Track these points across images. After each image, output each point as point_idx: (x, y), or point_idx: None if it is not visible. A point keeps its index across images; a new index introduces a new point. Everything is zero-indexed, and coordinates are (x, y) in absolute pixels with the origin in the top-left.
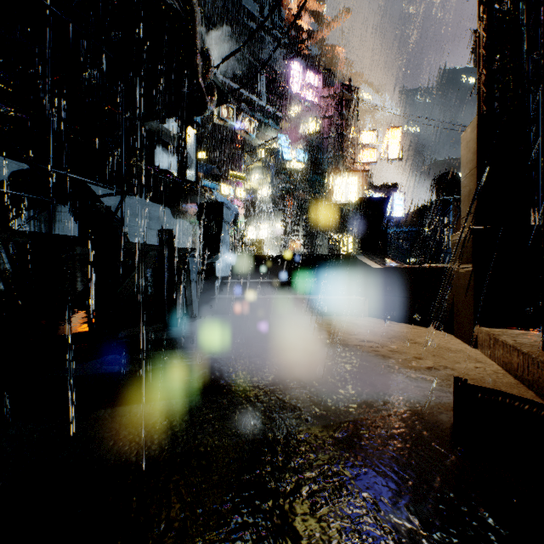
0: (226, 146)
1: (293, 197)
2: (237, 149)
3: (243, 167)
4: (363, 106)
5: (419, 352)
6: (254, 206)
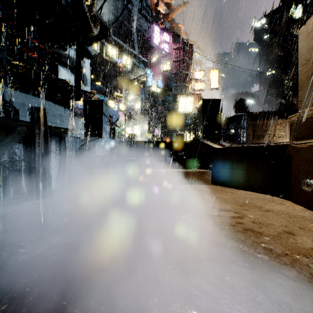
0: (113, 79)
1: (154, 109)
2: (120, 81)
3: (123, 91)
4: (194, 60)
5: (282, 223)
6: (130, 114)
